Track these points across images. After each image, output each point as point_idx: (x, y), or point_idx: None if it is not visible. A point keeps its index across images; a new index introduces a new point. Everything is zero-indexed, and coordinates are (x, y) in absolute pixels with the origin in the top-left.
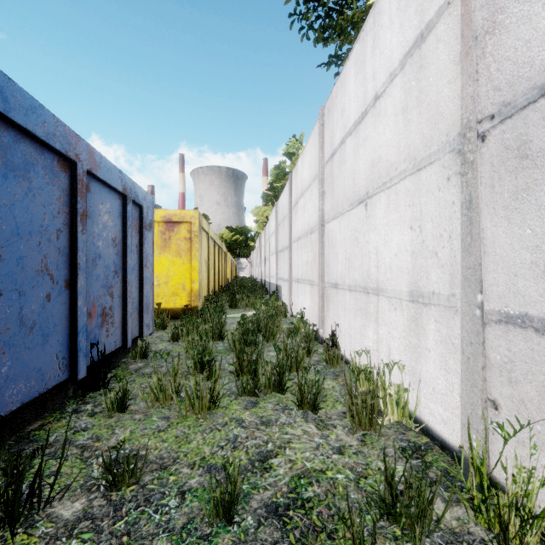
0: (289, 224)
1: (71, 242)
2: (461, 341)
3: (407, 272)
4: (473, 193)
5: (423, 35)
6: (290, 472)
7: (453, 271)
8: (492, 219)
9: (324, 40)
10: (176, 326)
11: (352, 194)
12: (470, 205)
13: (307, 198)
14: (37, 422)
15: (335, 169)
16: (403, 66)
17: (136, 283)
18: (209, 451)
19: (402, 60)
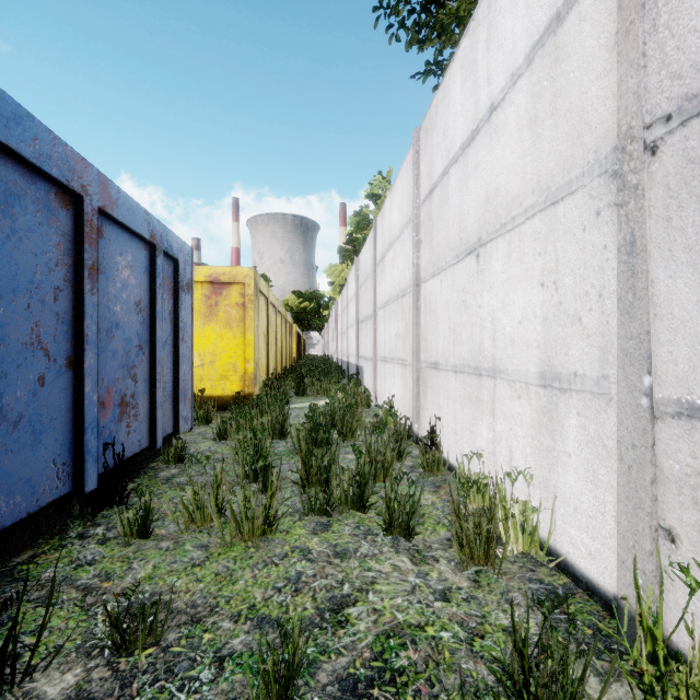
0: (374, 285)
1: (75, 305)
2: (618, 442)
3: (536, 346)
4: (638, 231)
5: (560, 15)
6: (375, 627)
7: (605, 343)
8: (668, 266)
9: (419, 42)
10: (224, 419)
11: (459, 242)
12: (632, 248)
13: (397, 251)
14: (26, 552)
15: (435, 210)
16: (530, 62)
17: (169, 363)
18: (262, 596)
19: (529, 53)
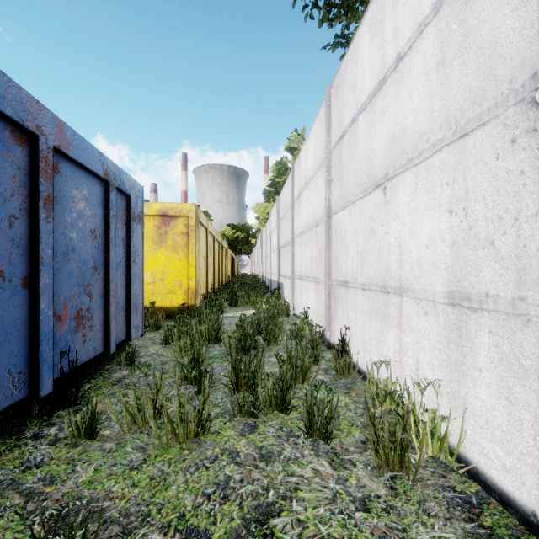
0: (292, 218)
1: (31, 231)
2: None
3: (444, 268)
4: None
5: None
6: None
7: (522, 265)
8: None
9: (329, 20)
10: (169, 327)
11: (367, 178)
12: None
13: (312, 189)
14: None
15: (345, 153)
16: (438, 10)
17: (123, 281)
18: (191, 504)
19: (436, 2)
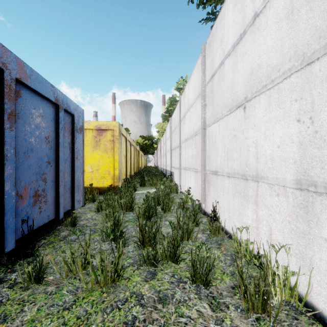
0: (179, 131)
1: None
2: None
3: (293, 162)
4: None
5: None
6: None
7: None
8: None
9: (203, 3)
10: (100, 201)
11: (231, 101)
12: None
13: (192, 111)
14: None
15: (215, 86)
16: None
17: (69, 171)
18: None
19: None
